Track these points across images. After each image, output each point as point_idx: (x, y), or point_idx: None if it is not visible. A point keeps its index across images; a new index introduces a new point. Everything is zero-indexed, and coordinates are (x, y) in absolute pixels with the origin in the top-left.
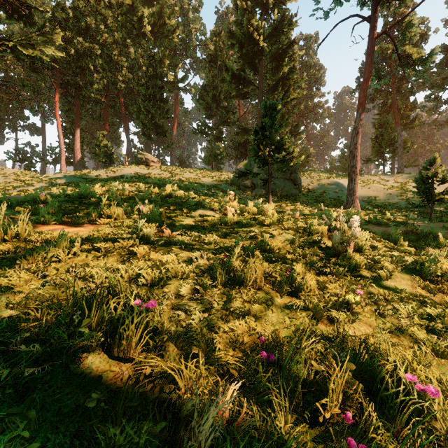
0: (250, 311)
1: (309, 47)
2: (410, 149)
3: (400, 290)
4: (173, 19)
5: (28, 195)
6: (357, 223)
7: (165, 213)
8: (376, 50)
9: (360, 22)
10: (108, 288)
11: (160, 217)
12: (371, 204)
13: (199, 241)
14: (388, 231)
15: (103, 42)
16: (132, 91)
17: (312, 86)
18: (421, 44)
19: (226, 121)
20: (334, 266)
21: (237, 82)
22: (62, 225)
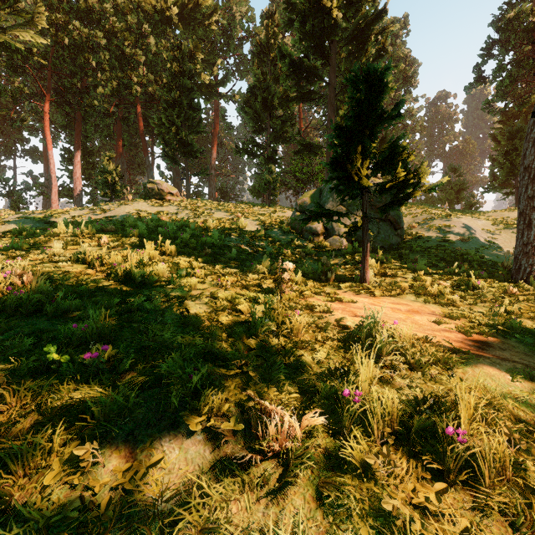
0: None
1: (396, 34)
2: None
3: None
4: None
5: None
6: None
7: None
8: (513, 16)
9: None
10: None
11: None
12: None
13: None
14: None
15: (110, 28)
16: (154, 98)
17: (400, 88)
18: None
19: (282, 136)
20: None
21: (298, 76)
22: None
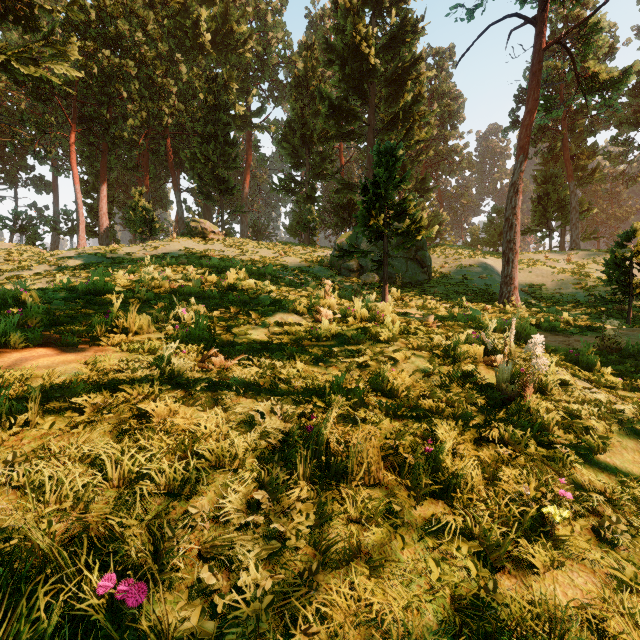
0: (359, 546)
1: (441, 66)
2: (588, 214)
3: (629, 477)
4: (245, 24)
5: (1, 291)
6: (540, 348)
7: (221, 320)
8: None
9: (520, 25)
10: (41, 548)
11: (210, 330)
12: (535, 296)
13: (272, 375)
14: (570, 344)
15: (141, 57)
16: (184, 129)
17: (445, 123)
18: (604, 62)
19: (321, 173)
20: (506, 426)
21: (337, 117)
22: (39, 349)
